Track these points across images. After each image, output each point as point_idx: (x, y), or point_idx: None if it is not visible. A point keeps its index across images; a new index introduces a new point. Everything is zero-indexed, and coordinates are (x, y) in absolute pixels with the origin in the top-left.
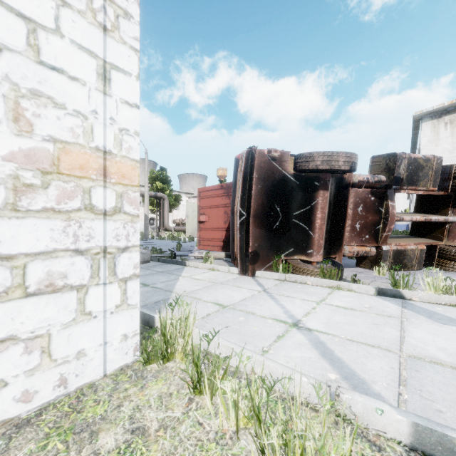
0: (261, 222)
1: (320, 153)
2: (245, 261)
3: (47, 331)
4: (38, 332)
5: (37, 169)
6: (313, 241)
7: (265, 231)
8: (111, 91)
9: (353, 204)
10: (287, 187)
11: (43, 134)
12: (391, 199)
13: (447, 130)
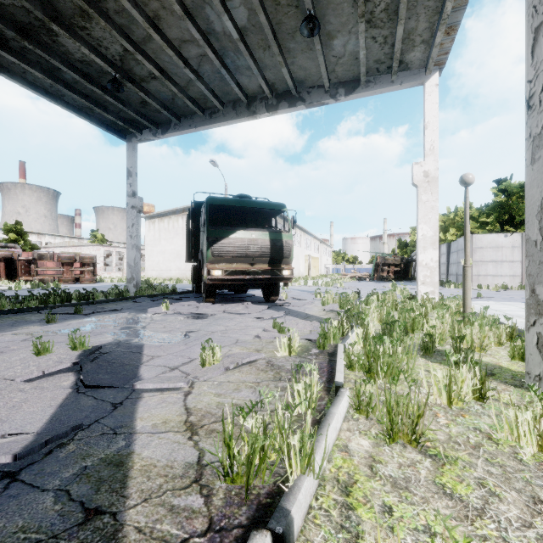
0: None
1: None
2: None
3: None
4: None
5: None
6: (1, 276)
7: None
8: None
9: (20, 265)
10: None
11: None
12: (33, 264)
13: (153, 226)
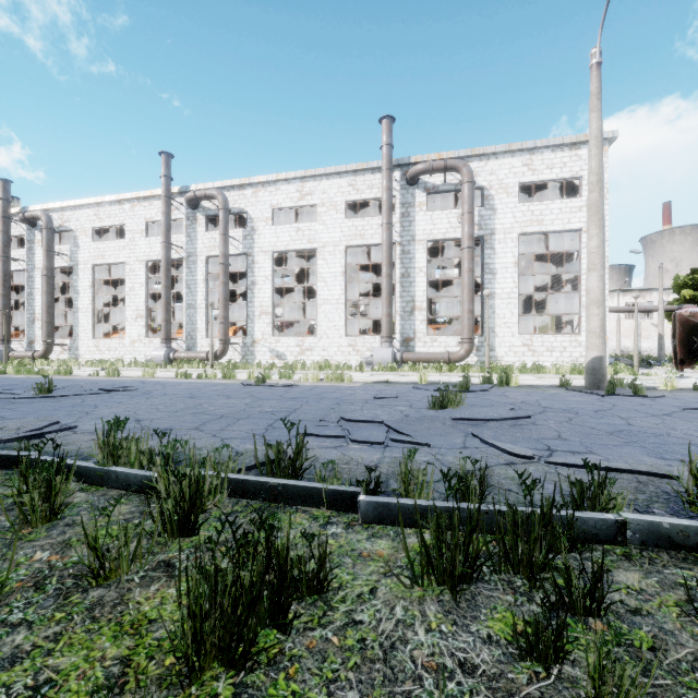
0: (684, 345)
1: None
2: (677, 364)
3: None
4: None
5: None
6: None
7: (687, 349)
8: None
9: None
10: None
11: None
12: None
13: None
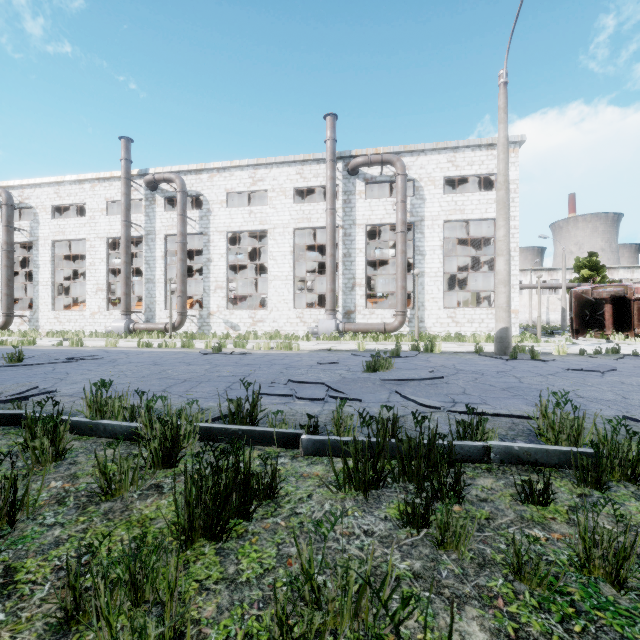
0: (578, 318)
1: (595, 292)
2: (573, 333)
3: None
4: None
5: None
6: (605, 326)
7: (581, 321)
8: (514, 301)
9: (636, 308)
10: (591, 303)
11: None
12: None
13: None
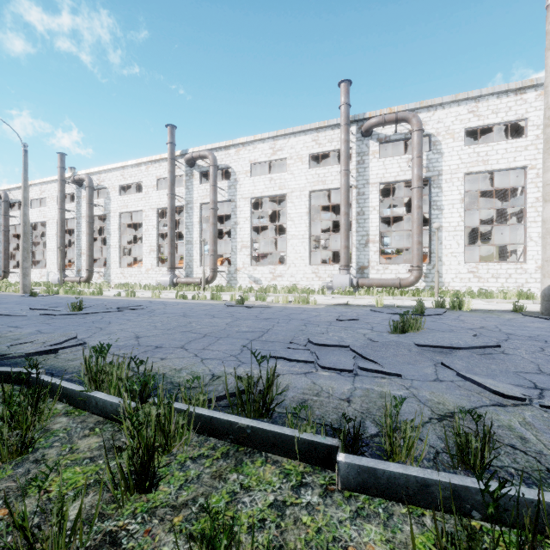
0: None
1: None
2: None
3: (539, 288)
4: (538, 287)
5: (538, 268)
6: None
7: None
8: None
9: None
10: None
11: (538, 263)
12: None
13: None
